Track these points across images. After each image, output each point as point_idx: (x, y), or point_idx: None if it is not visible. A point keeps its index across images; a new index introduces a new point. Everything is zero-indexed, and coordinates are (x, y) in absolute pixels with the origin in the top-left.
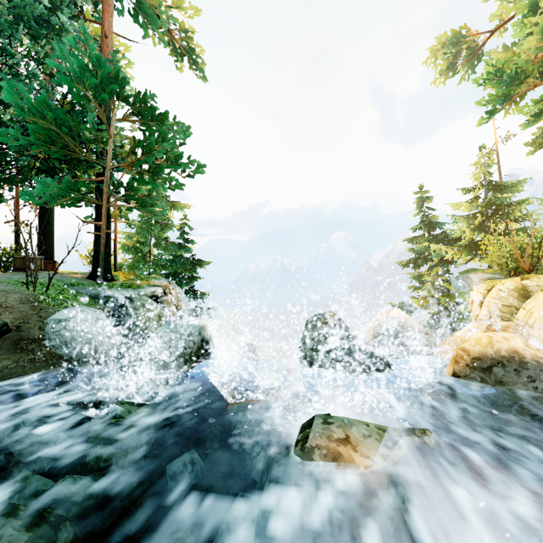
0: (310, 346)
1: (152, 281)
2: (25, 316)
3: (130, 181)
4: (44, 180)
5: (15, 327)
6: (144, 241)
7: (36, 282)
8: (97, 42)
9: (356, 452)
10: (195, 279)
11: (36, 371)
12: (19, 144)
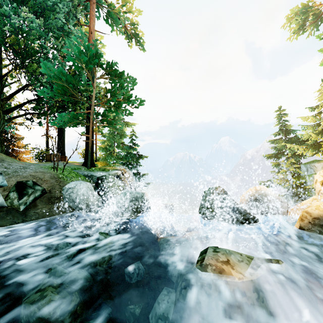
0: (206, 206)
1: (115, 167)
2: (53, 185)
3: (104, 112)
4: (61, 113)
5: (48, 191)
6: (111, 144)
7: (57, 167)
8: (87, 36)
9: (233, 269)
10: (139, 166)
11: (59, 214)
12: (49, 95)
